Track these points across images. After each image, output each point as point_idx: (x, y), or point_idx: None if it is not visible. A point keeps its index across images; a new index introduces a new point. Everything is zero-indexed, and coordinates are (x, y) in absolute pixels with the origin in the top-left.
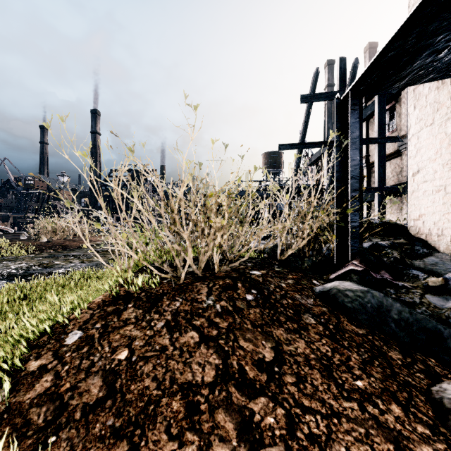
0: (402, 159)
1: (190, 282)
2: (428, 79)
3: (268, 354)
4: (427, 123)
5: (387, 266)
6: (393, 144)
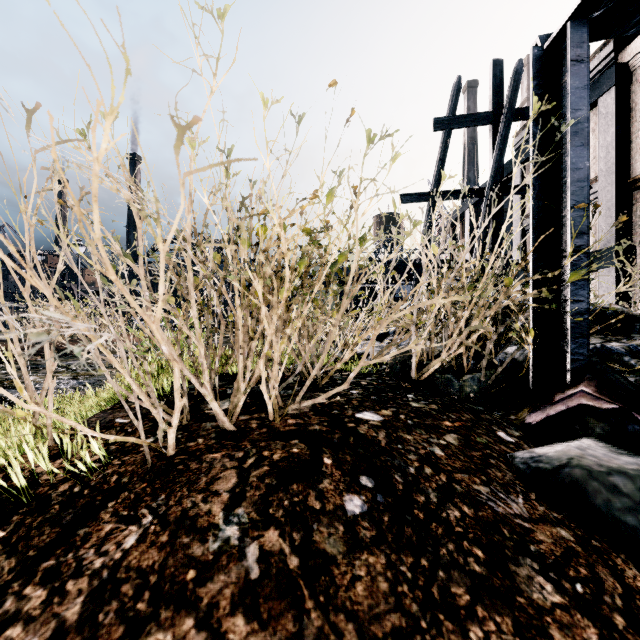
0: None
1: (200, 450)
2: None
3: None
4: None
5: None
6: None
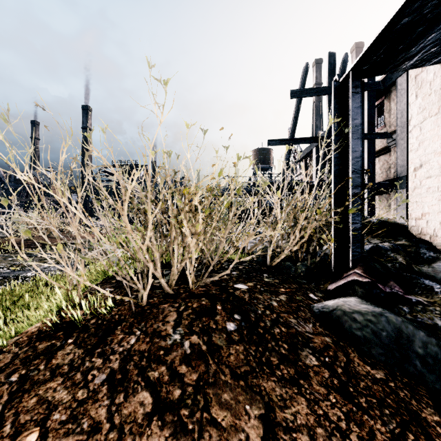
0: (390, 155)
1: (157, 303)
2: (439, 59)
3: (254, 432)
4: (431, 113)
5: (393, 274)
6: (382, 140)
